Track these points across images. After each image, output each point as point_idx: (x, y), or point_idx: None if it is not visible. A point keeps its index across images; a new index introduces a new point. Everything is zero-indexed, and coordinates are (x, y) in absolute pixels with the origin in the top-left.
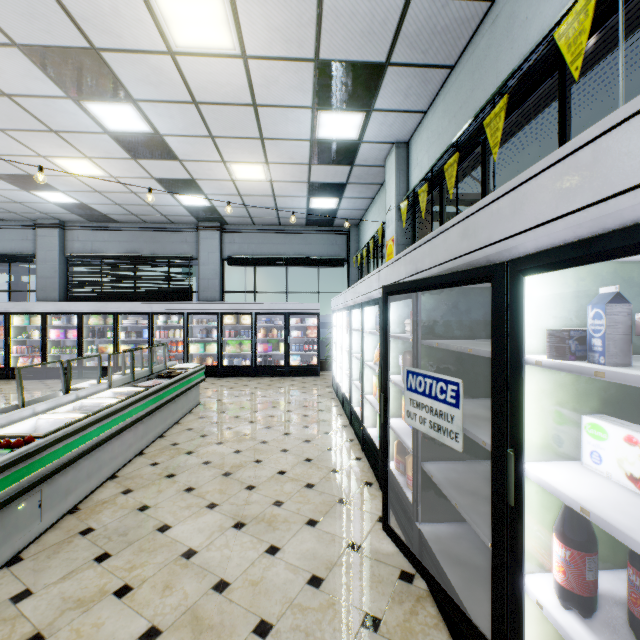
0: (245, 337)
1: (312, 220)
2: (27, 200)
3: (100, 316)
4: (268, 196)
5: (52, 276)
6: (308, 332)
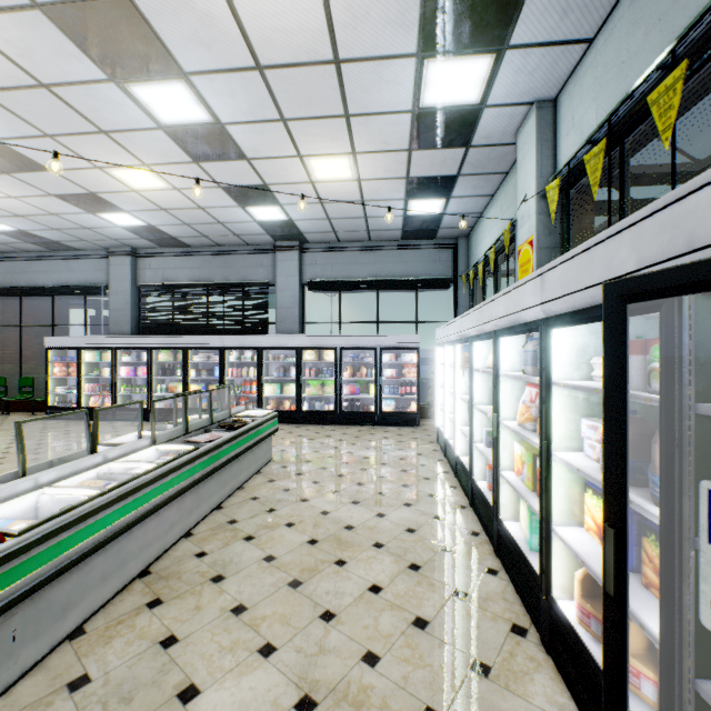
0: (328, 376)
1: (409, 232)
2: (95, 225)
3: (170, 351)
4: (355, 202)
5: (124, 308)
6: (404, 371)
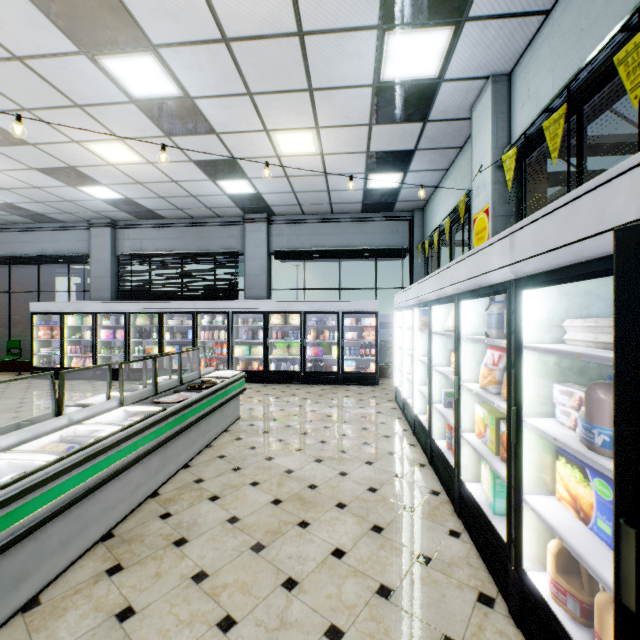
0: (293, 339)
1: (369, 205)
2: (76, 198)
3: (146, 316)
4: (319, 175)
5: (104, 276)
6: (364, 334)
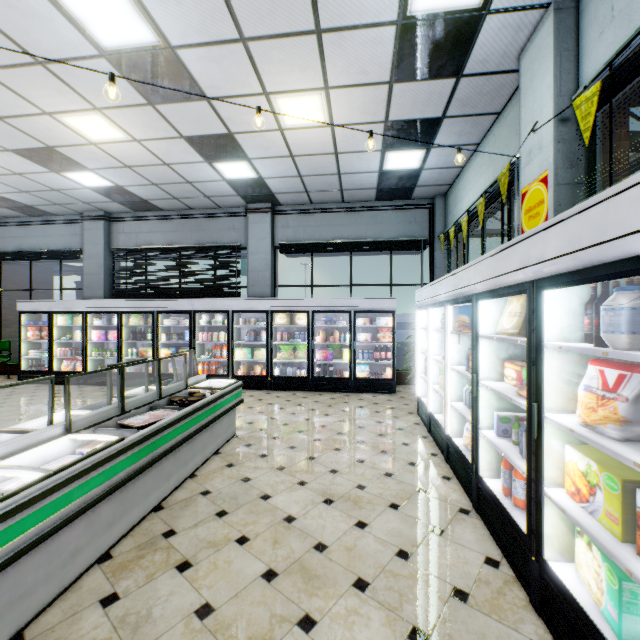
0: (300, 341)
1: (384, 191)
2: (63, 186)
3: (140, 315)
4: (328, 154)
5: (97, 272)
6: (379, 335)
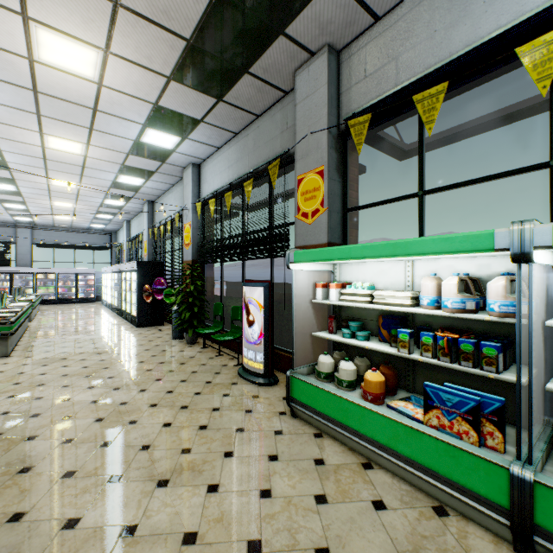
0: (51, 285)
1: (91, 228)
2: None
3: None
4: (69, 222)
5: None
6: (89, 282)
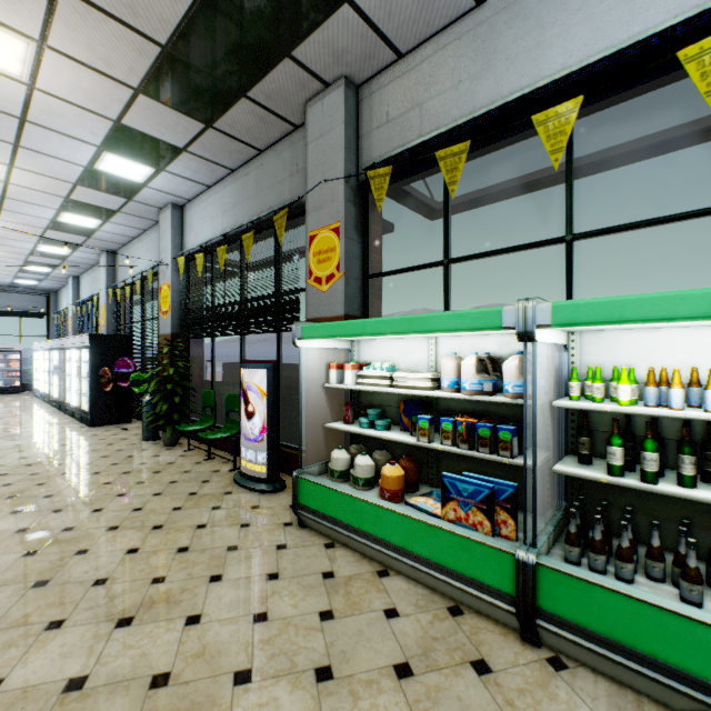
0: None
1: (15, 286)
2: None
3: None
4: None
5: None
6: (12, 364)
